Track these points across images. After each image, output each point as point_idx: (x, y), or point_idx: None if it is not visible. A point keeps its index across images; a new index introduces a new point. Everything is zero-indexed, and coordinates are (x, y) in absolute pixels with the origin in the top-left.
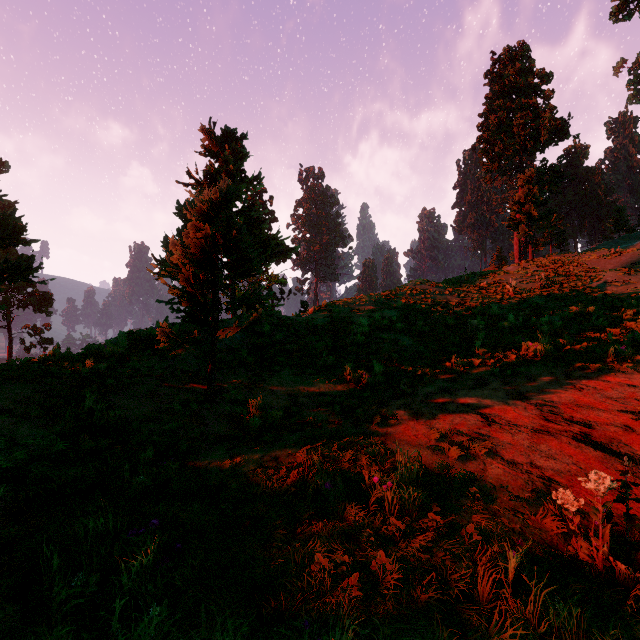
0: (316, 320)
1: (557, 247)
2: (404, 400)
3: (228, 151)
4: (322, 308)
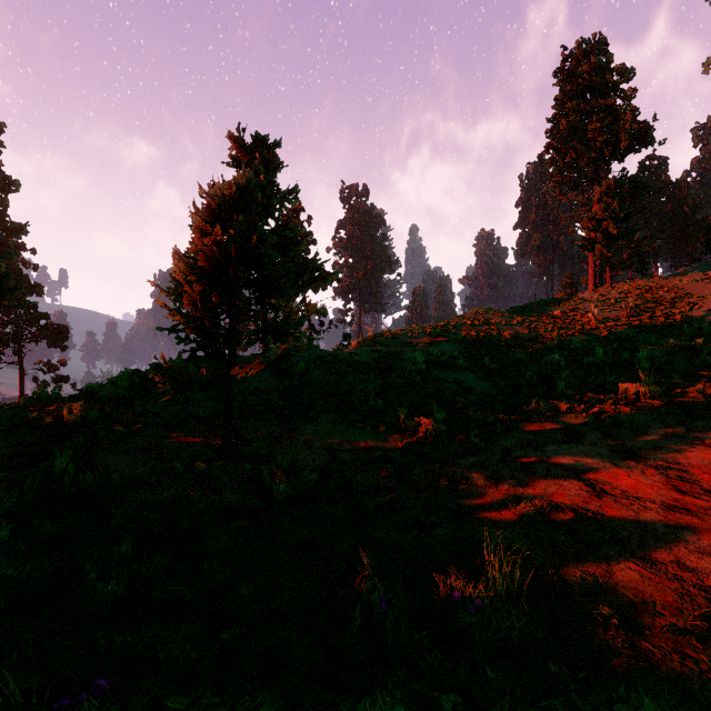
0: (361, 355)
1: (638, 271)
2: (475, 458)
3: (259, 161)
4: (367, 341)
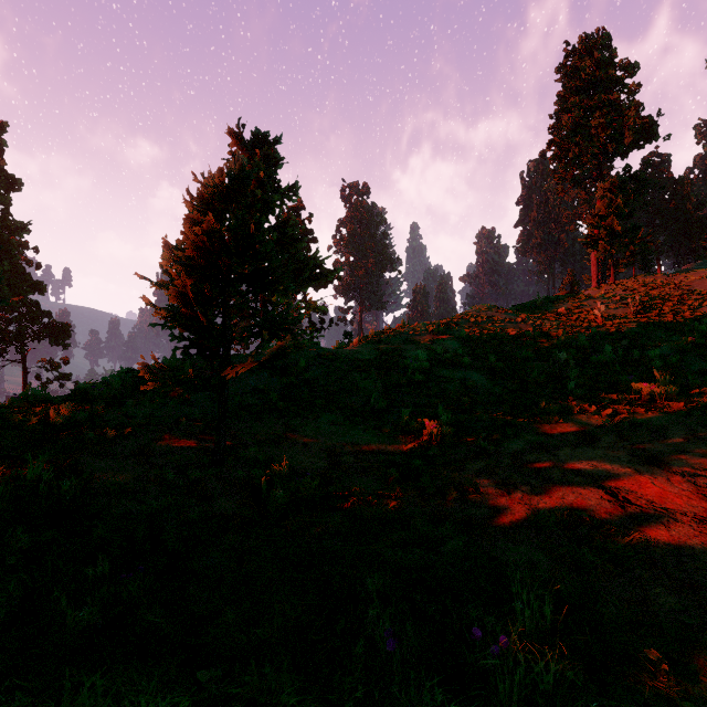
0: (362, 353)
1: (641, 269)
2: (484, 462)
3: (259, 157)
4: (369, 339)
